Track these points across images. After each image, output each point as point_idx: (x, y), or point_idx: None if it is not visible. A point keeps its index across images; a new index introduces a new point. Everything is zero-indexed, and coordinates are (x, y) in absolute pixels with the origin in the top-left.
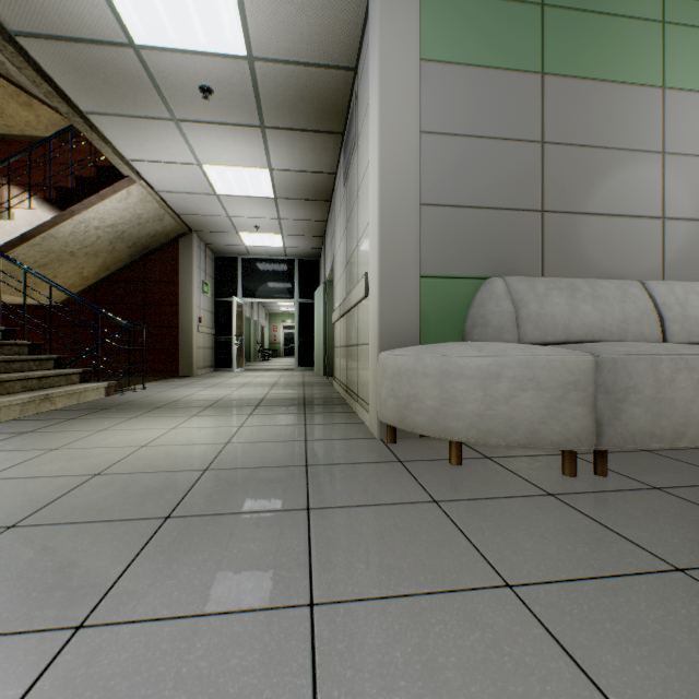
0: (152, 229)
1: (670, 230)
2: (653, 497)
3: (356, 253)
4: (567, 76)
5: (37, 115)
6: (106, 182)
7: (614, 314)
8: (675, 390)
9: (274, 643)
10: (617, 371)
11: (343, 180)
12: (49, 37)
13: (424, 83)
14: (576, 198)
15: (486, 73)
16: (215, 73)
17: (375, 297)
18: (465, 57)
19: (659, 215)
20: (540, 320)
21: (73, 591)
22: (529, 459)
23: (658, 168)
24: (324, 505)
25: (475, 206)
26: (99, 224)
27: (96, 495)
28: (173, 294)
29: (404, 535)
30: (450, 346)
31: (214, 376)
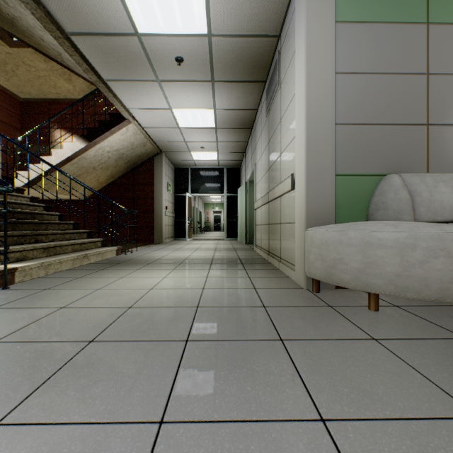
0: (139, 152)
1: None
2: None
3: (279, 161)
4: (447, 23)
5: (74, 85)
6: (115, 123)
7: None
8: None
9: (310, 452)
10: None
11: (265, 113)
12: (89, 34)
13: (337, 38)
14: None
15: (384, 27)
16: (186, 48)
17: (301, 190)
18: (368, 17)
19: None
20: (430, 205)
21: (146, 392)
22: (429, 308)
23: None
24: (291, 337)
25: (375, 124)
26: (110, 149)
27: (135, 321)
28: (150, 192)
29: (365, 366)
30: (368, 224)
31: (175, 243)
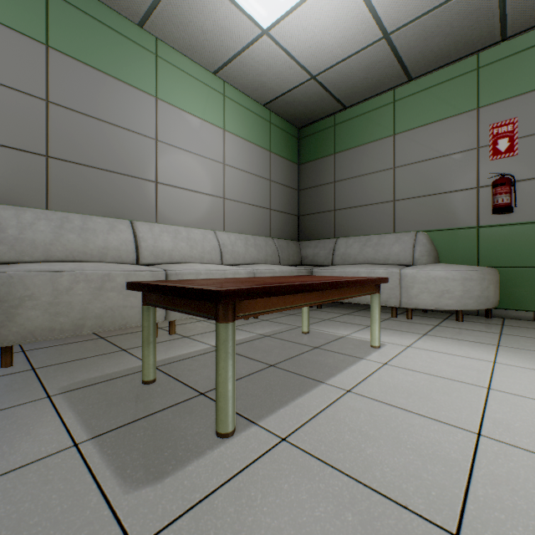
0: None
1: (162, 191)
2: (10, 378)
3: None
4: (74, 58)
5: None
6: None
7: (98, 242)
8: (74, 296)
9: None
10: (14, 284)
11: None
12: None
13: None
14: (83, 153)
15: None
16: None
17: None
18: None
19: (154, 180)
20: (17, 243)
21: None
22: None
23: (153, 149)
24: None
25: None
26: None
27: None
28: None
29: None
30: None
31: None
